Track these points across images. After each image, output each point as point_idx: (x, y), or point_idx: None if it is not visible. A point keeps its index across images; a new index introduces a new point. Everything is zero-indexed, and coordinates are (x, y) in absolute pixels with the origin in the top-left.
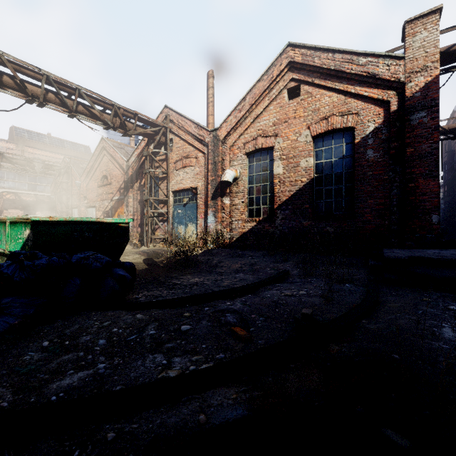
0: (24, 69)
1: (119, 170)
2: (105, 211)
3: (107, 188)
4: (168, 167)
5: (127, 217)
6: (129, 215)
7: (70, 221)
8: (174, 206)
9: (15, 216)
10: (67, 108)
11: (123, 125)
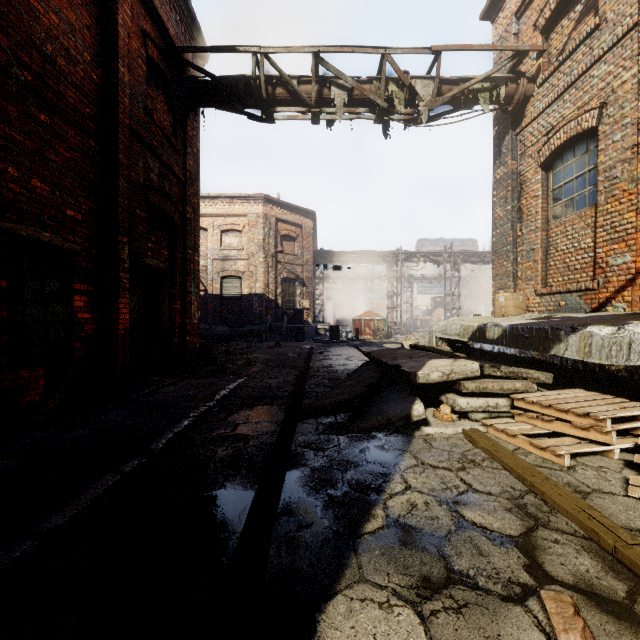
0: (484, 253)
1: None
2: None
3: None
4: None
5: None
6: None
7: None
8: None
9: None
10: None
11: None
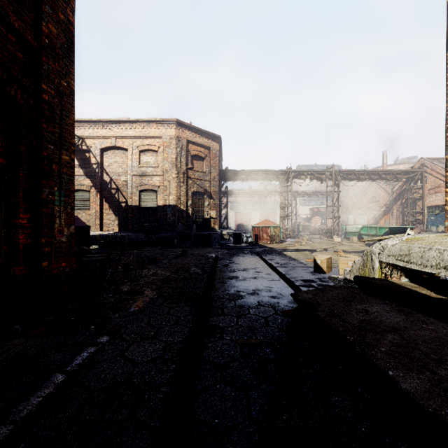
0: (360, 172)
1: (385, 193)
2: (374, 217)
3: (375, 204)
4: (423, 193)
5: (392, 221)
6: (393, 220)
7: (397, 227)
8: (427, 215)
9: (382, 226)
10: (371, 179)
11: (395, 177)
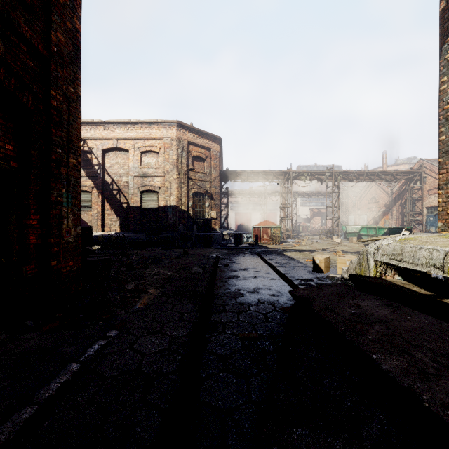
0: (359, 173)
1: (384, 194)
2: (374, 218)
3: (375, 204)
4: (422, 193)
5: (392, 221)
6: (393, 220)
7: (396, 228)
8: (426, 215)
9: (381, 226)
10: (371, 180)
11: (395, 178)
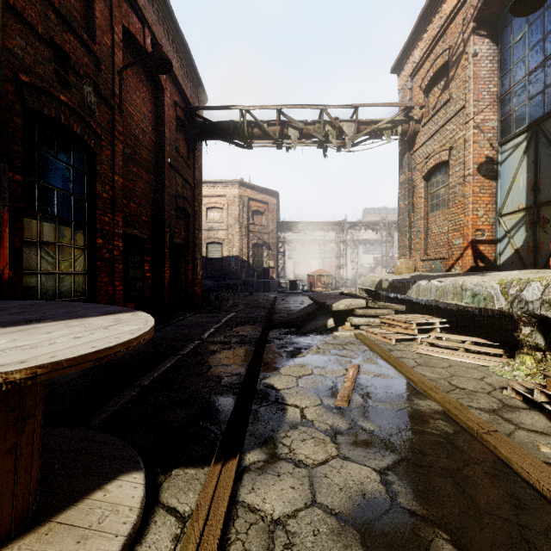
0: None
1: None
2: None
3: None
4: None
5: None
6: None
7: None
8: None
9: None
10: None
11: None
